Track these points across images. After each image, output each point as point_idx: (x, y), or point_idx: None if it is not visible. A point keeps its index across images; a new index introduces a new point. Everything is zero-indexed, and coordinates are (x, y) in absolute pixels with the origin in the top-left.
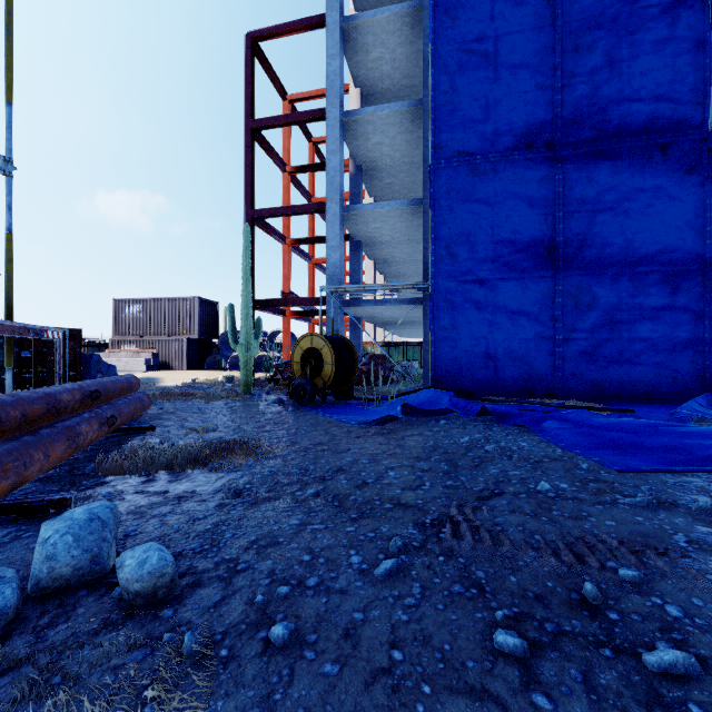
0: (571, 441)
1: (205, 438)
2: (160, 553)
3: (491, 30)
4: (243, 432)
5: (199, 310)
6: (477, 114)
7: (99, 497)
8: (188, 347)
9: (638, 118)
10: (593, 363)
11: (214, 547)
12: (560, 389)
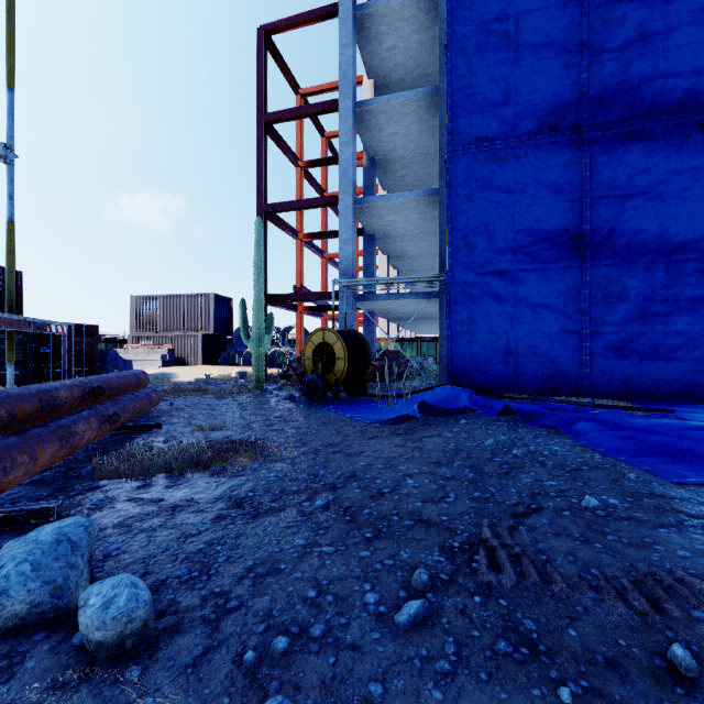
0: (610, 445)
1: (211, 437)
2: (131, 590)
3: (511, 8)
4: (251, 430)
5: (214, 307)
6: (497, 97)
7: (88, 505)
8: (203, 343)
9: (674, 94)
10: (624, 359)
11: (203, 575)
12: (586, 387)
